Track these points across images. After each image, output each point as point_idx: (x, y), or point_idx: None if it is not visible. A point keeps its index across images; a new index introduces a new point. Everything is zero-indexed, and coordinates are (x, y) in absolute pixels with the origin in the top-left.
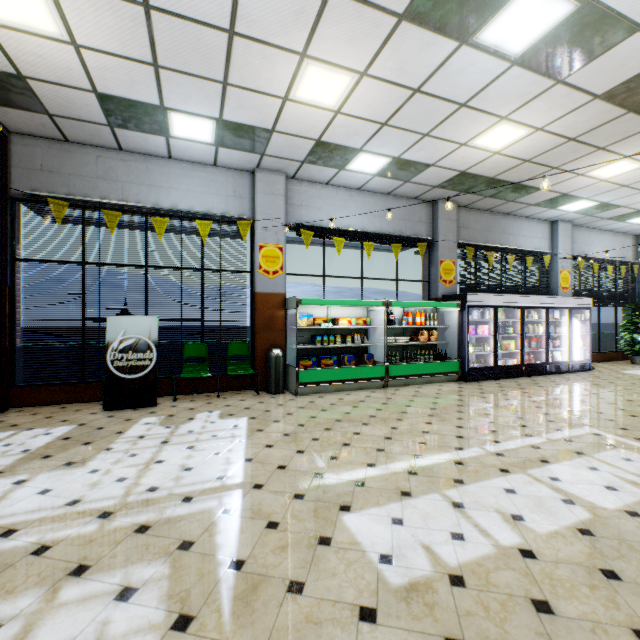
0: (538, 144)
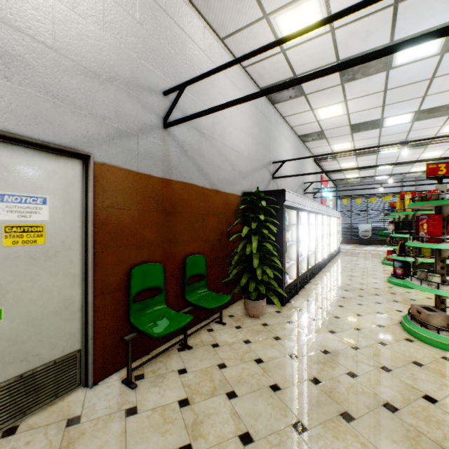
0: None
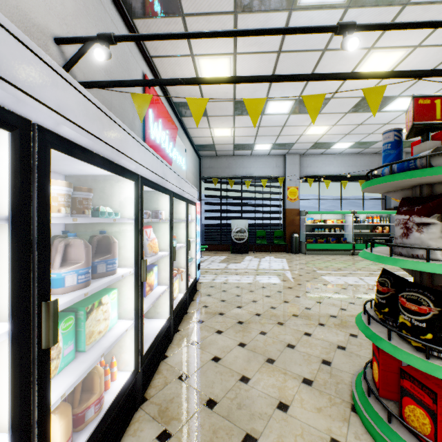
0: None
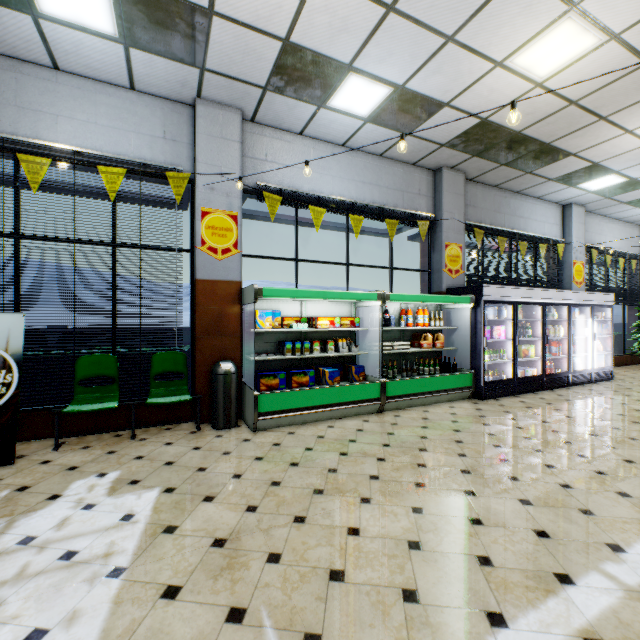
0: (600, 70)
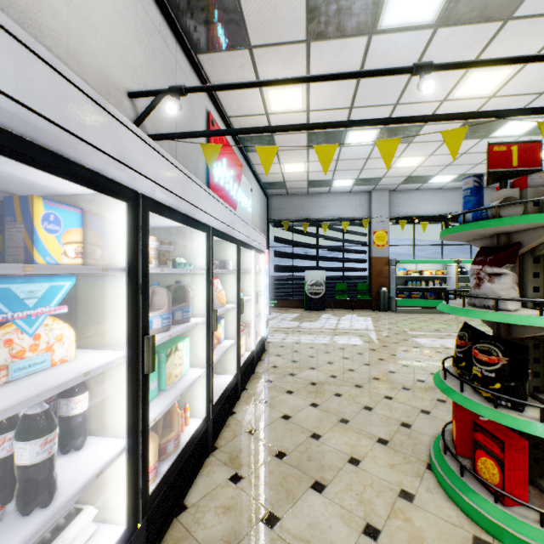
0: None
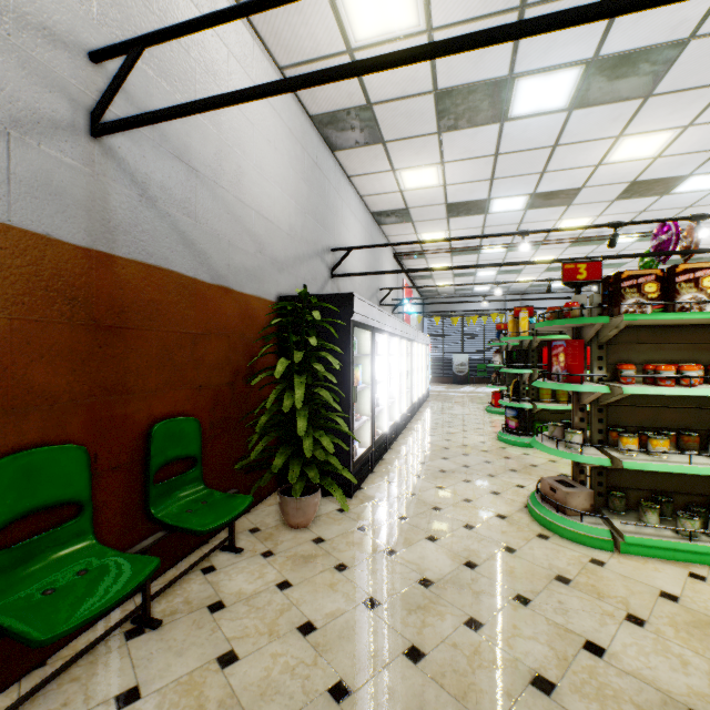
0: None
